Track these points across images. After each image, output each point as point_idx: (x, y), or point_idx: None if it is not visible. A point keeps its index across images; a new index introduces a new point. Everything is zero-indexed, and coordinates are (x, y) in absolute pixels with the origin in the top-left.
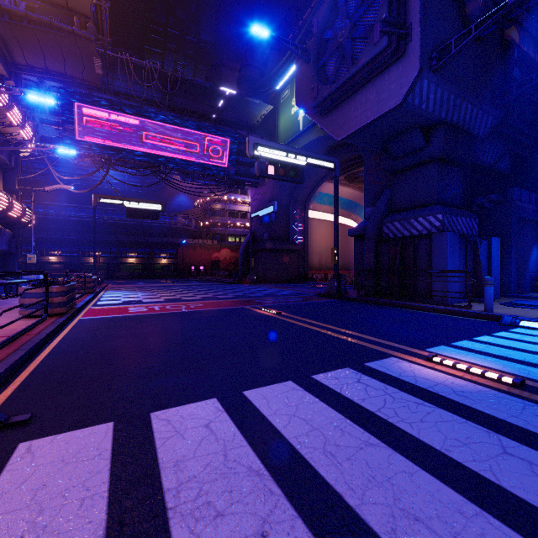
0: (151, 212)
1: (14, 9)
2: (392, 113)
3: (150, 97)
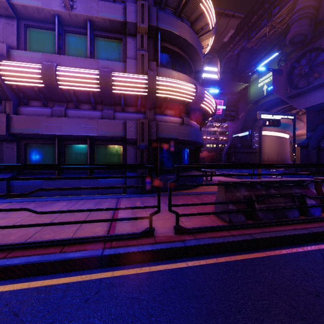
0: None
1: None
2: None
3: None
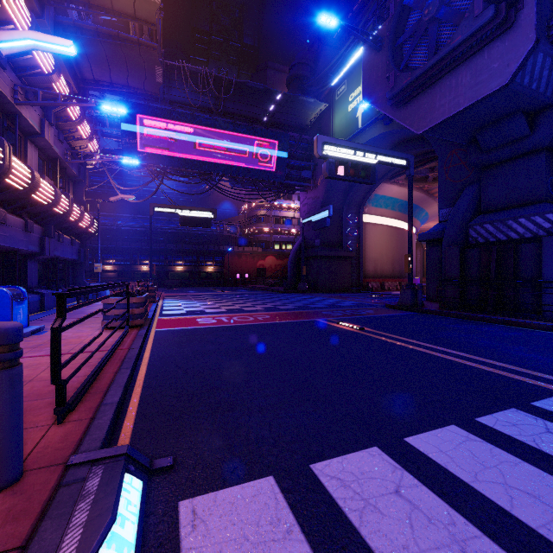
0: (204, 220)
1: (86, 24)
2: (493, 96)
3: (203, 103)
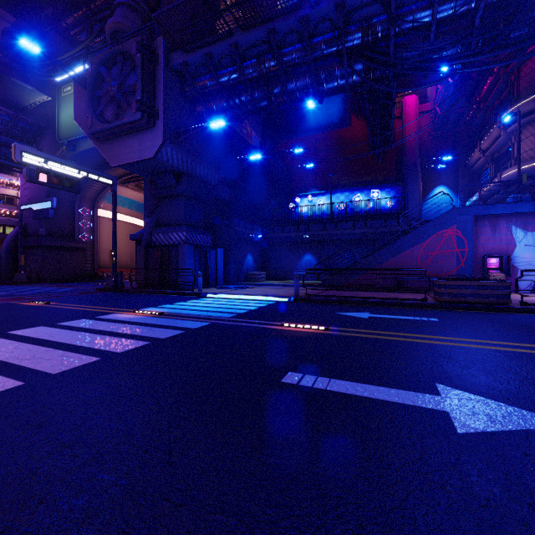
0: None
1: None
2: (150, 160)
3: None
